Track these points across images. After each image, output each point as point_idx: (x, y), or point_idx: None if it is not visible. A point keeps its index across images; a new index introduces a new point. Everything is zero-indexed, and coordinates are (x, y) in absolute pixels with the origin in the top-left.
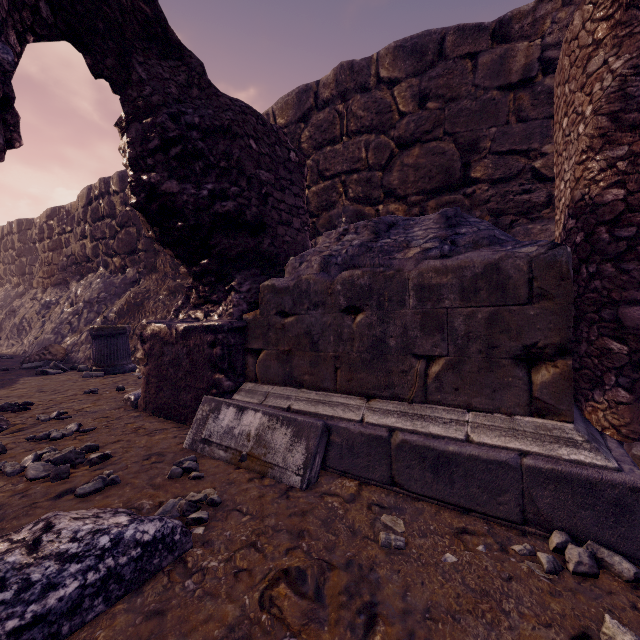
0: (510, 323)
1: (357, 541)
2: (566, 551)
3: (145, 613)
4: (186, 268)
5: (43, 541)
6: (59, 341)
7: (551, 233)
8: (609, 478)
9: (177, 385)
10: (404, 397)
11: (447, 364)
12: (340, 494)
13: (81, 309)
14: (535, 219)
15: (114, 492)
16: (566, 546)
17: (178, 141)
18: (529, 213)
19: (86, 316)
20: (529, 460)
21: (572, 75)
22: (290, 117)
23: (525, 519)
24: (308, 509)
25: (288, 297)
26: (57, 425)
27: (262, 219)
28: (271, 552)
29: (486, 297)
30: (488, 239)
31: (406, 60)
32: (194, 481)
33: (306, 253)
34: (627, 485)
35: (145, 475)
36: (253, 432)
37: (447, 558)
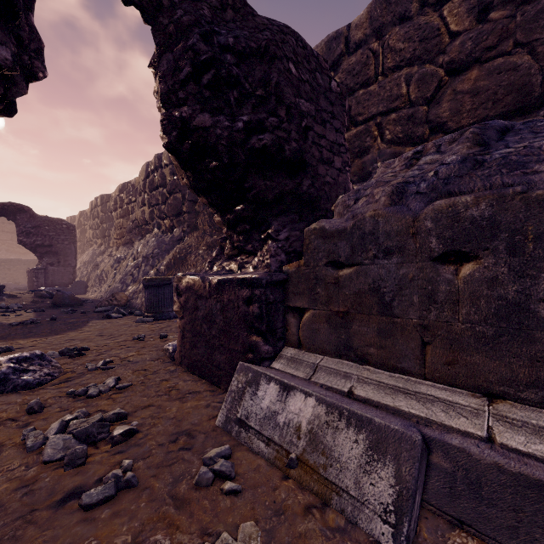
0: None
1: None
2: None
3: None
4: (220, 216)
5: None
6: (124, 289)
7: None
8: None
9: (210, 343)
10: None
11: None
12: None
13: (140, 263)
14: None
15: (126, 505)
16: None
17: (210, 65)
18: None
19: (143, 269)
20: None
21: None
22: None
23: None
24: None
25: (344, 242)
26: (100, 376)
27: (302, 156)
28: None
29: None
30: None
31: None
32: (228, 498)
33: (363, 187)
34: None
35: (168, 473)
36: (304, 426)
37: None
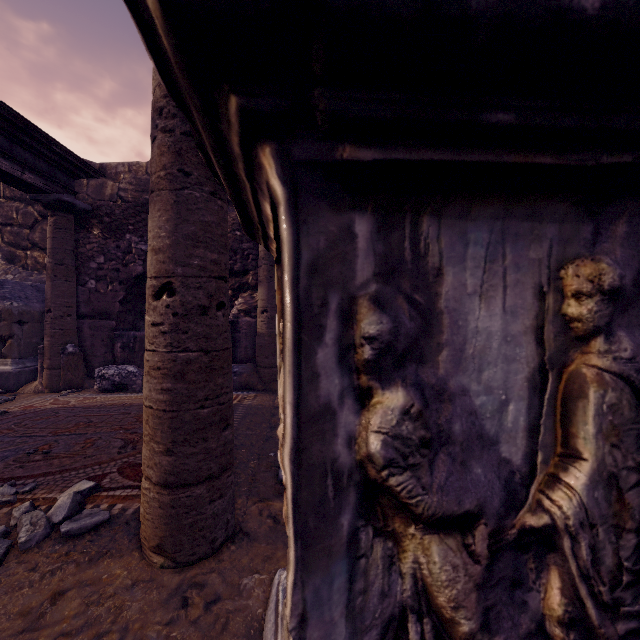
0: None
1: None
2: None
3: None
4: None
5: None
6: None
7: None
8: (5, 371)
9: None
10: None
11: None
12: None
13: None
14: None
15: None
16: None
17: None
18: None
19: None
20: None
21: None
22: None
23: None
24: None
25: None
26: None
27: None
28: None
29: None
30: (1, 297)
31: None
32: None
33: None
34: (9, 372)
35: None
36: None
37: None
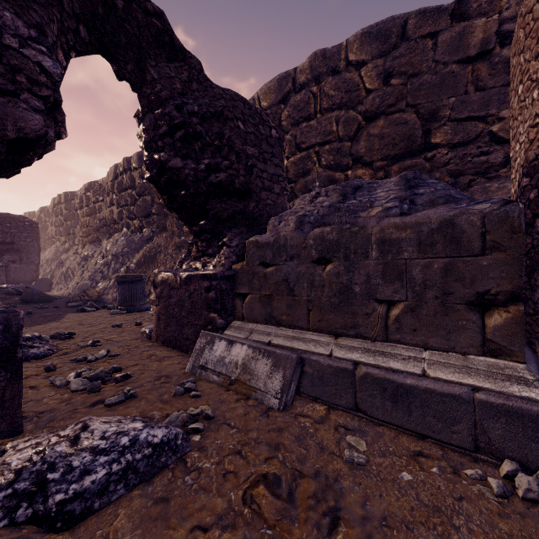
0: (464, 272)
1: (325, 456)
2: (516, 478)
3: (154, 499)
4: (188, 228)
5: (81, 437)
6: (94, 286)
7: (508, 190)
8: None
9: (181, 322)
10: (367, 336)
11: (406, 308)
12: (311, 416)
13: (110, 261)
14: (492, 178)
15: (133, 404)
16: (516, 474)
17: (181, 126)
18: (487, 173)
19: (113, 266)
20: (481, 395)
21: (527, 46)
22: (272, 100)
23: (477, 447)
24: (284, 427)
25: (269, 250)
26: (92, 351)
27: (248, 186)
28: (253, 459)
29: (441, 249)
30: (444, 198)
31: (372, 44)
32: (193, 399)
33: (284, 214)
34: None
35: (156, 392)
36: (240, 361)
37: (403, 476)
